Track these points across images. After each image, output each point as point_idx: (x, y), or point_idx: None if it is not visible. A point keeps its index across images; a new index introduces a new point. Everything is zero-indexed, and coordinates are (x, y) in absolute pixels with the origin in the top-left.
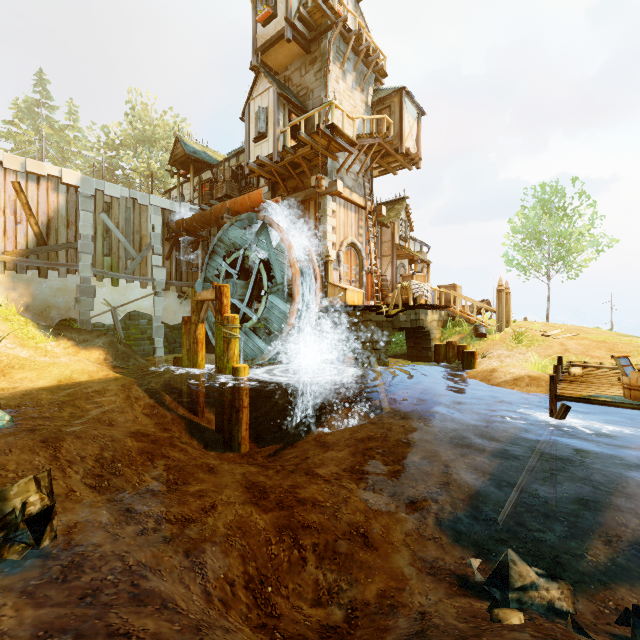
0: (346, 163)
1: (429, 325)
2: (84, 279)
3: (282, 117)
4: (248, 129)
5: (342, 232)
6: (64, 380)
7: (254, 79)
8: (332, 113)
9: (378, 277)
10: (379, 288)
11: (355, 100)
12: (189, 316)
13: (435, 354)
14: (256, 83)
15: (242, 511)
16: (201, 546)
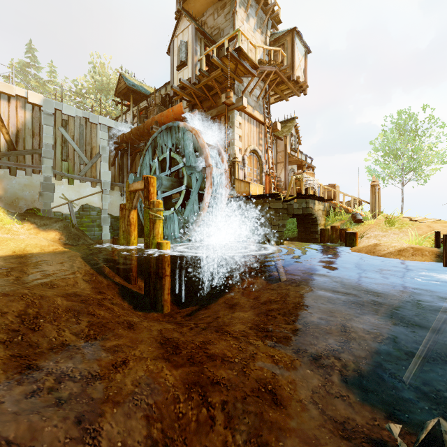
0: (249, 87)
1: (316, 213)
2: (46, 178)
3: (199, 49)
4: (172, 61)
5: (246, 141)
6: (18, 251)
7: (177, 20)
8: (239, 38)
9: (274, 177)
10: (275, 186)
11: (256, 39)
12: (124, 204)
13: (321, 236)
14: (179, 24)
15: (153, 367)
16: (100, 408)
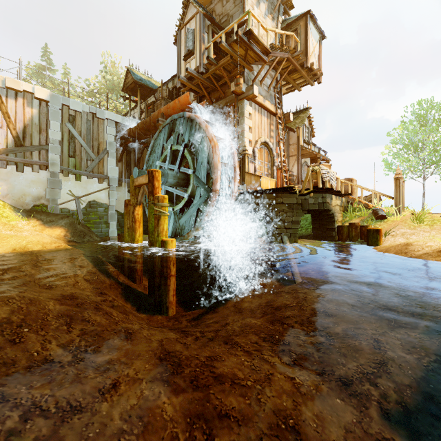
0: (260, 76)
1: (333, 208)
2: (53, 174)
3: (207, 36)
4: (179, 51)
5: (257, 132)
6: (18, 249)
7: (184, 8)
8: (249, 21)
9: (286, 171)
10: (287, 180)
11: (267, 25)
12: (129, 200)
13: (338, 234)
14: (186, 11)
15: (148, 392)
16: None
